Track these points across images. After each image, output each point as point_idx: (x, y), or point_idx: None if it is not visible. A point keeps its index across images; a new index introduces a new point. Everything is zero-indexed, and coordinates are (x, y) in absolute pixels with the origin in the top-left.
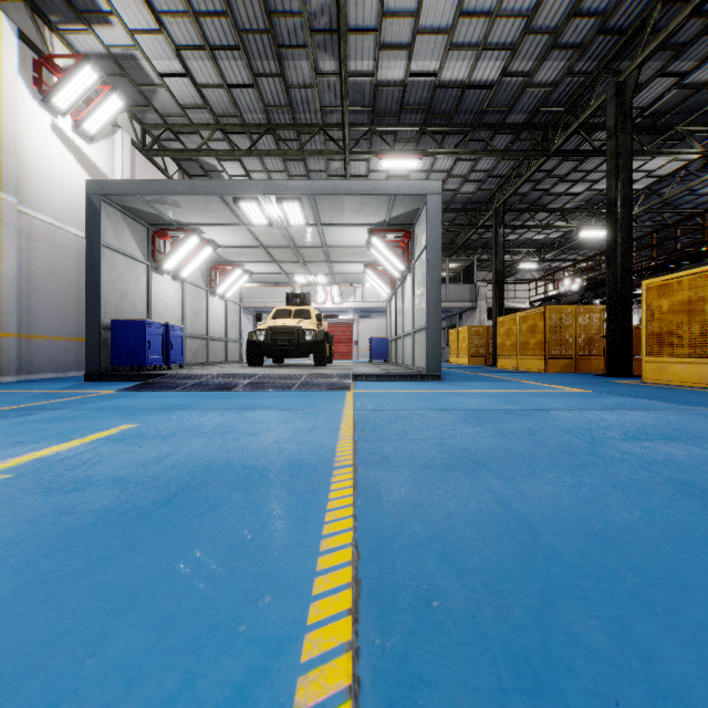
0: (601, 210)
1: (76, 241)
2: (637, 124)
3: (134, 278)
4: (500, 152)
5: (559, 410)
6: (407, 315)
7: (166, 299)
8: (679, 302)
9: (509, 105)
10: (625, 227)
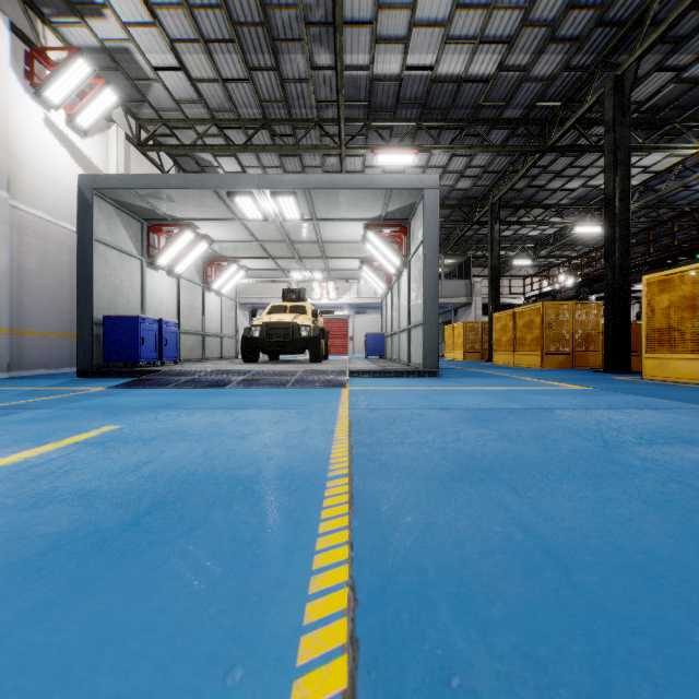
0: (596, 206)
1: (70, 236)
2: (634, 119)
3: (128, 273)
4: (496, 147)
5: (563, 410)
6: (403, 311)
7: (161, 294)
8: (681, 297)
9: (505, 100)
10: (623, 222)
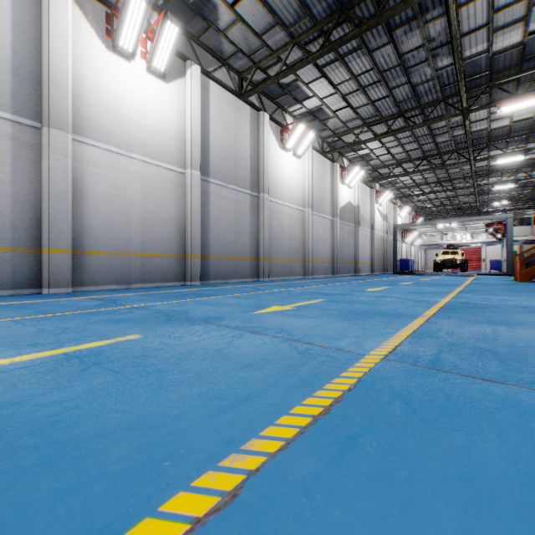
0: None
1: (379, 236)
2: None
3: (399, 246)
4: None
5: None
6: (504, 253)
7: (403, 250)
8: None
9: None
10: None
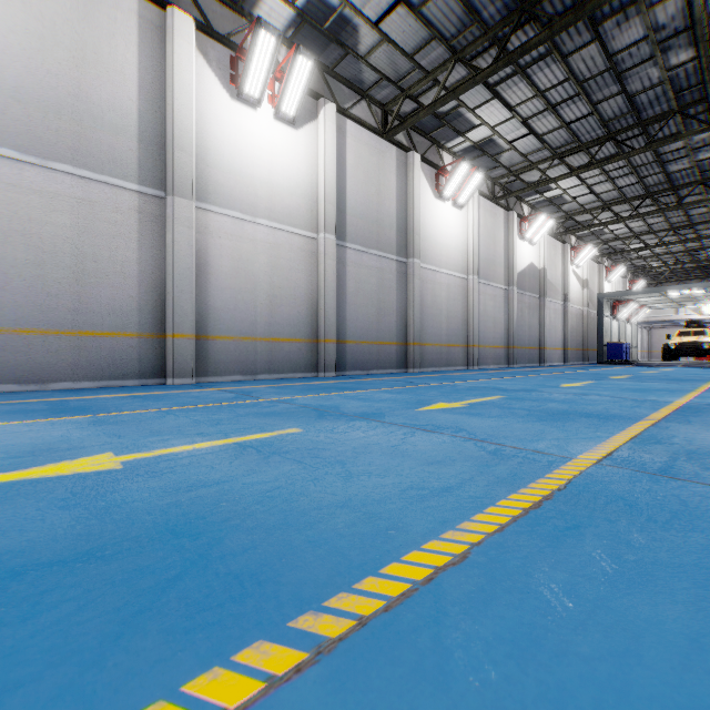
0: None
1: (575, 310)
2: None
3: (607, 325)
4: None
5: None
6: None
7: (614, 330)
8: None
9: None
10: None
